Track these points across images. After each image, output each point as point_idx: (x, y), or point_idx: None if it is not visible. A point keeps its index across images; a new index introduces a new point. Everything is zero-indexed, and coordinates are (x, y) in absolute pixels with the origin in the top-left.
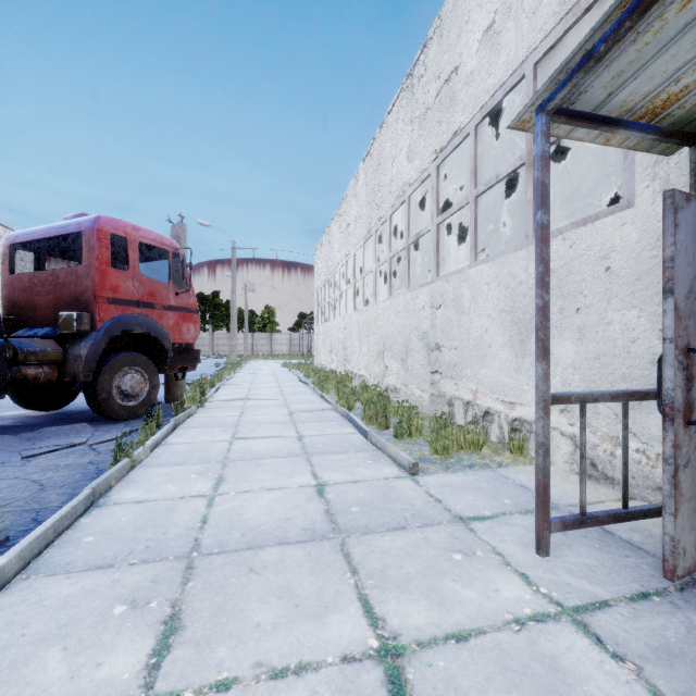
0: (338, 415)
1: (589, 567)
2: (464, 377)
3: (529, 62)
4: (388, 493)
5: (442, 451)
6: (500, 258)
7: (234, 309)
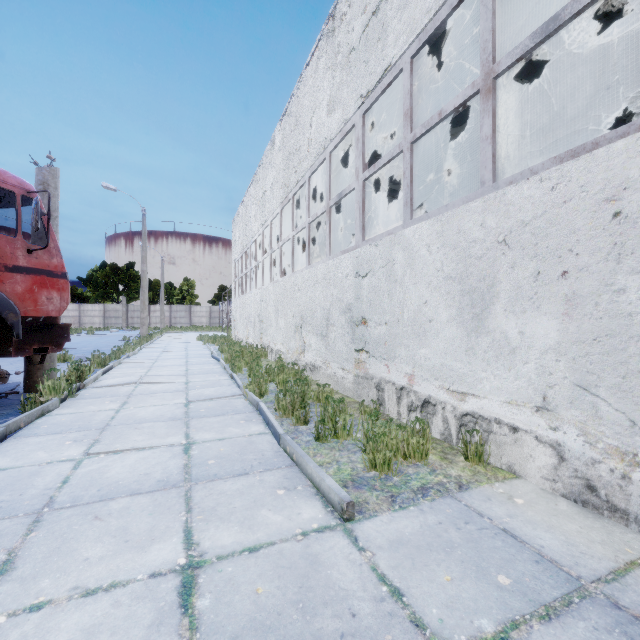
0: (247, 404)
1: None
2: (397, 358)
3: None
4: (310, 578)
5: (381, 467)
6: (445, 212)
7: (144, 279)
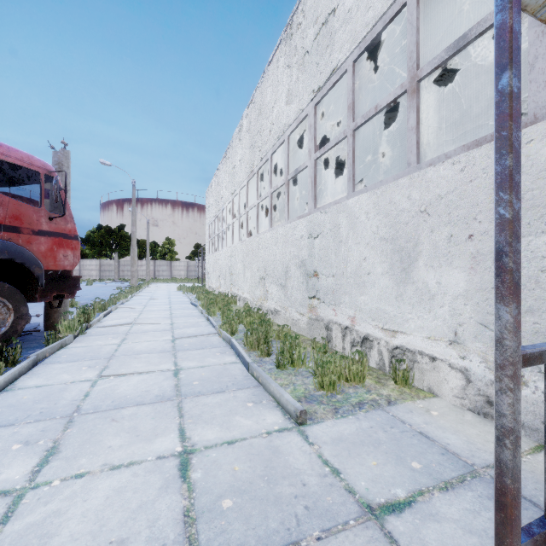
0: (221, 340)
1: None
2: (342, 303)
3: None
4: (272, 461)
5: (328, 387)
6: (380, 187)
7: (134, 239)
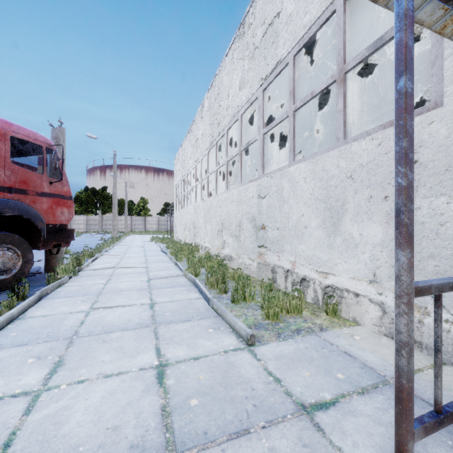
0: (187, 281)
1: None
2: (285, 251)
3: None
4: (228, 372)
5: (272, 317)
6: (315, 157)
7: (115, 199)
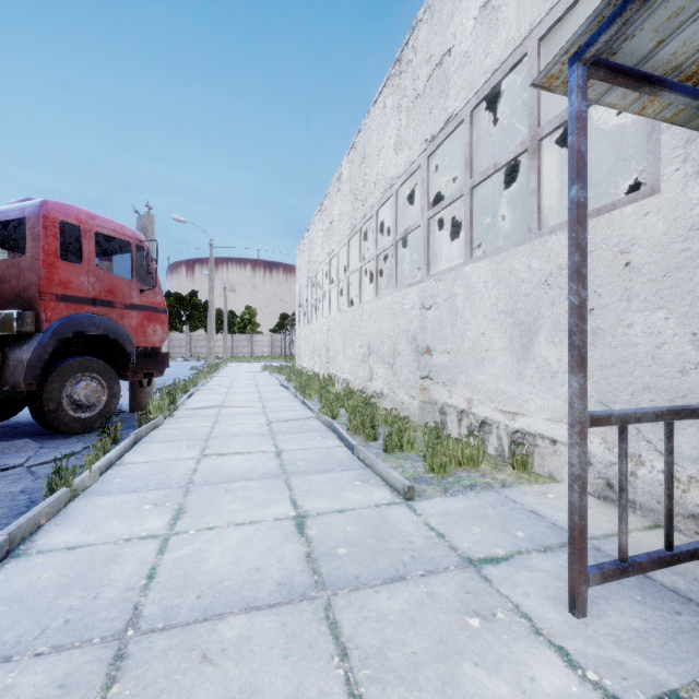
0: (321, 425)
1: (639, 632)
2: (458, 384)
3: (532, 38)
4: (381, 526)
5: (438, 469)
6: (499, 254)
7: (212, 309)
